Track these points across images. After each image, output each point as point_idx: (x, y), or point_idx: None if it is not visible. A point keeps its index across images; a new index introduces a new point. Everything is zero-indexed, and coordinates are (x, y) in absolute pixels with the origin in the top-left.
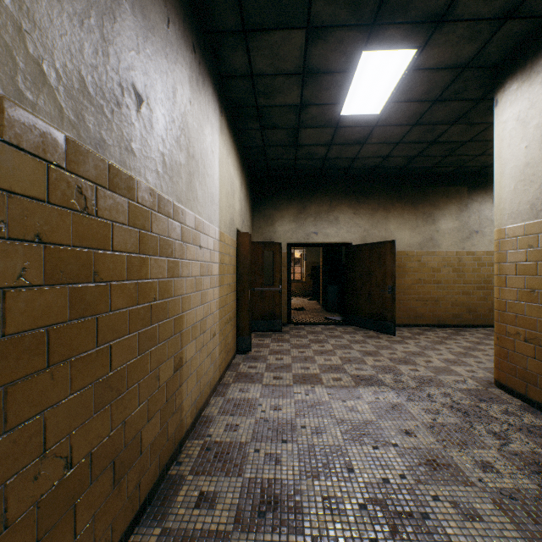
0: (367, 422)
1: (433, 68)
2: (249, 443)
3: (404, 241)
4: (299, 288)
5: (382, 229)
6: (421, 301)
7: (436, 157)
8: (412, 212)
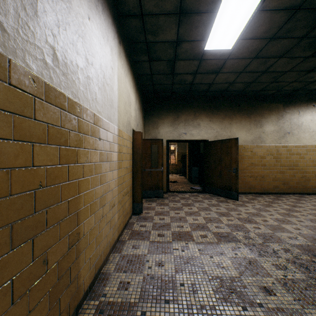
0: (232, 278)
1: (274, 9)
2: (137, 304)
3: (242, 139)
4: (173, 168)
5: (228, 131)
6: (253, 177)
7: (265, 83)
8: (247, 120)
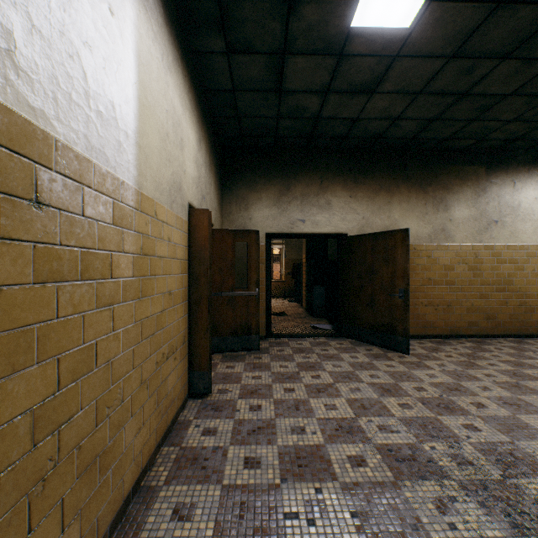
0: None
1: None
2: None
3: (411, 232)
4: (278, 288)
5: (384, 217)
6: (431, 307)
7: (459, 121)
8: (420, 196)
